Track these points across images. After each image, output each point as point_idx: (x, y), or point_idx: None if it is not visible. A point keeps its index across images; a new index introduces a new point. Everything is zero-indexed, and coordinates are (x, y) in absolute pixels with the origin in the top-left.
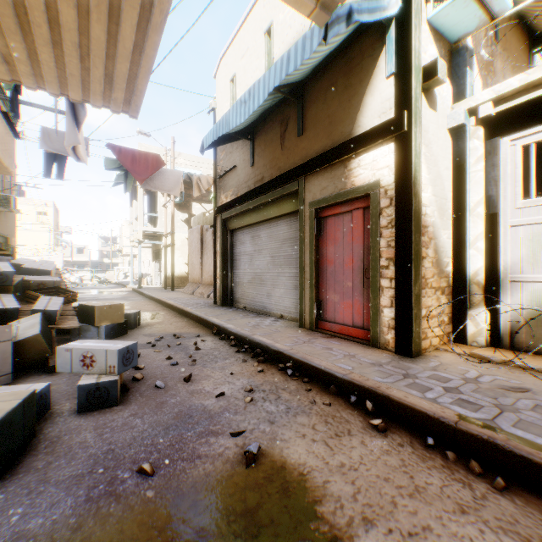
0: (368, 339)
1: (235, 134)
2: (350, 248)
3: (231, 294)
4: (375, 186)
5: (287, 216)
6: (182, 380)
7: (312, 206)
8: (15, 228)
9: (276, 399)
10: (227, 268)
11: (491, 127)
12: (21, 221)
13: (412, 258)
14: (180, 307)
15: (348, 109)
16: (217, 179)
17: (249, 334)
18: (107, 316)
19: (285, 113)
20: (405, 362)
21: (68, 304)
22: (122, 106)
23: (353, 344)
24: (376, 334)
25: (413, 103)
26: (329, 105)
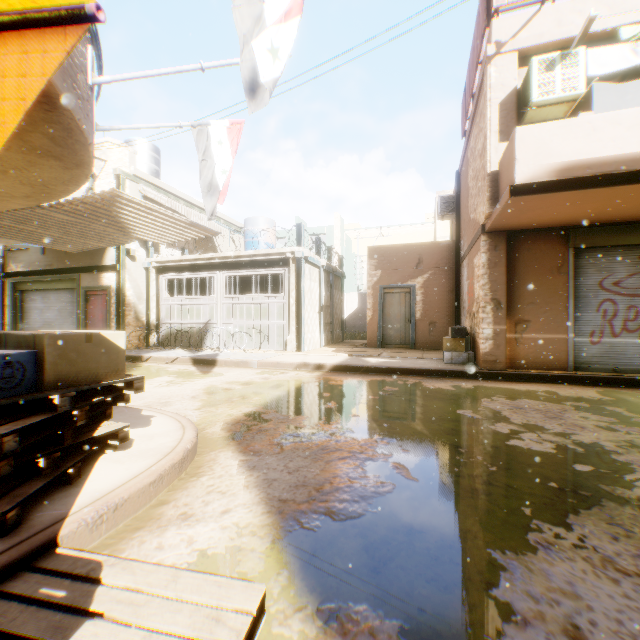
0: None
1: None
2: (102, 310)
3: None
4: (110, 287)
5: (71, 289)
6: None
7: (84, 289)
8: None
9: None
10: (18, 317)
11: (157, 270)
12: None
13: (122, 316)
14: None
15: (101, 252)
16: (7, 250)
17: None
18: None
19: None
20: None
21: None
22: None
23: None
24: None
25: (122, 262)
26: None
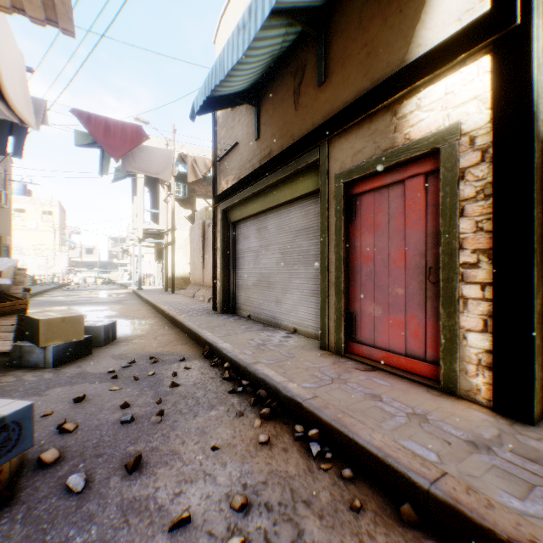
0: (435, 378)
1: (235, 97)
2: (400, 237)
3: (233, 299)
4: (450, 134)
5: (302, 199)
6: (124, 465)
7: (339, 179)
8: (11, 226)
9: (293, 540)
10: (228, 267)
11: None
12: (26, 221)
13: (533, 249)
14: (172, 315)
15: (399, 26)
16: (217, 162)
17: (250, 361)
18: (58, 332)
19: (300, 60)
20: (528, 439)
21: (11, 315)
22: (43, 7)
23: (410, 385)
24: (452, 374)
25: None
26: (367, 29)
